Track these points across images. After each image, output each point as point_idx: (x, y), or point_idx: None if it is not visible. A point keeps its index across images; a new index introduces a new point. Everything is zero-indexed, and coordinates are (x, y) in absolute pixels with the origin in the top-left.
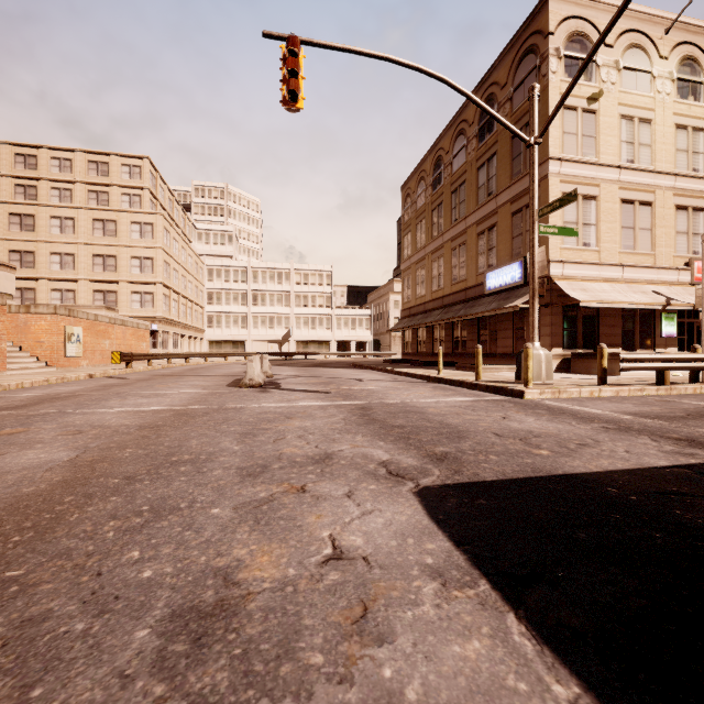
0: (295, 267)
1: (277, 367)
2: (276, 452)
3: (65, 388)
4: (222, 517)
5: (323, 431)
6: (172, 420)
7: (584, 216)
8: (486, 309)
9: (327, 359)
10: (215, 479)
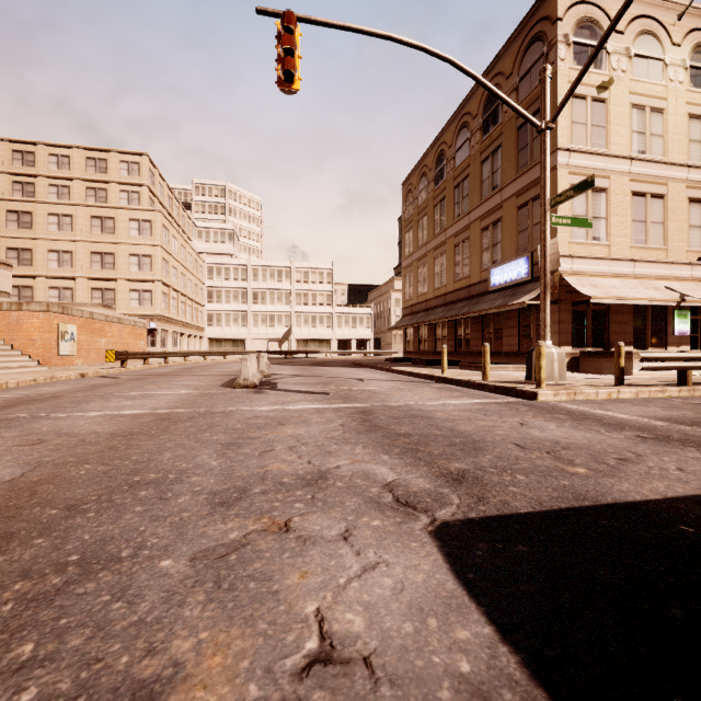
0: (295, 265)
1: (276, 366)
2: (260, 469)
3: (50, 389)
4: (172, 575)
5: (319, 441)
6: (150, 427)
7: (594, 209)
8: (491, 306)
9: (327, 357)
10: (178, 509)
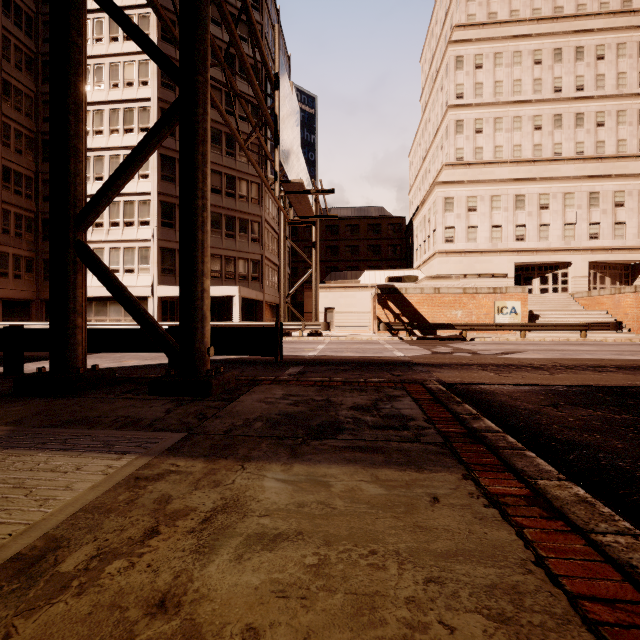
0: None
1: None
2: None
3: None
4: None
5: None
6: None
7: None
8: None
9: None
10: None
